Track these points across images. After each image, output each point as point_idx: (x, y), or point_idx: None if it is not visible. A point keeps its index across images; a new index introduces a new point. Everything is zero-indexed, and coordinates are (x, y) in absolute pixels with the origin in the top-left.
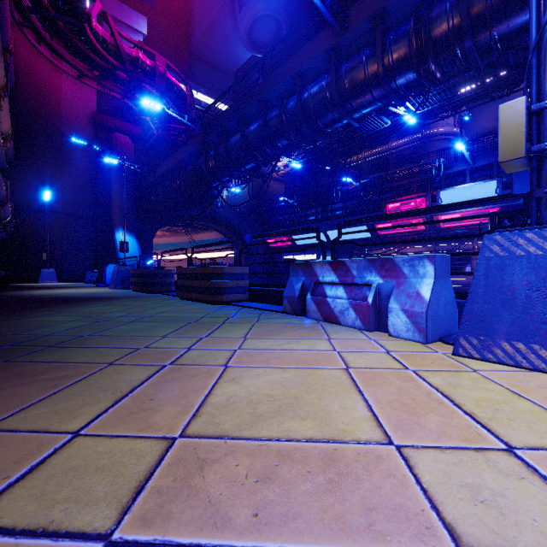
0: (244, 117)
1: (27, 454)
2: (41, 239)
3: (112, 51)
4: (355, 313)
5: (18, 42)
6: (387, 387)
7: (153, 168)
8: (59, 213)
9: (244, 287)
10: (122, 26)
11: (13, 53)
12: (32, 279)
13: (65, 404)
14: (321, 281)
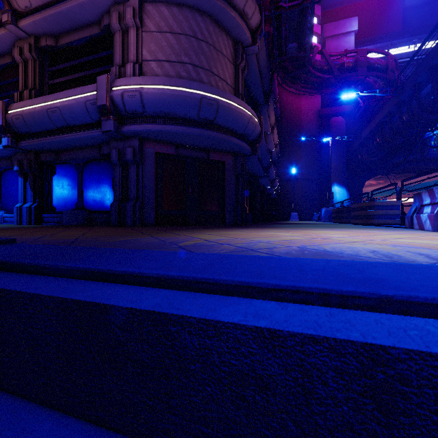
0: (435, 66)
1: (268, 230)
2: (291, 196)
3: (326, 70)
4: (428, 221)
5: (281, 91)
6: (364, 233)
7: (358, 134)
8: (299, 179)
9: (393, 215)
10: (338, 37)
11: (278, 101)
12: (287, 218)
13: (276, 229)
14: (423, 204)
